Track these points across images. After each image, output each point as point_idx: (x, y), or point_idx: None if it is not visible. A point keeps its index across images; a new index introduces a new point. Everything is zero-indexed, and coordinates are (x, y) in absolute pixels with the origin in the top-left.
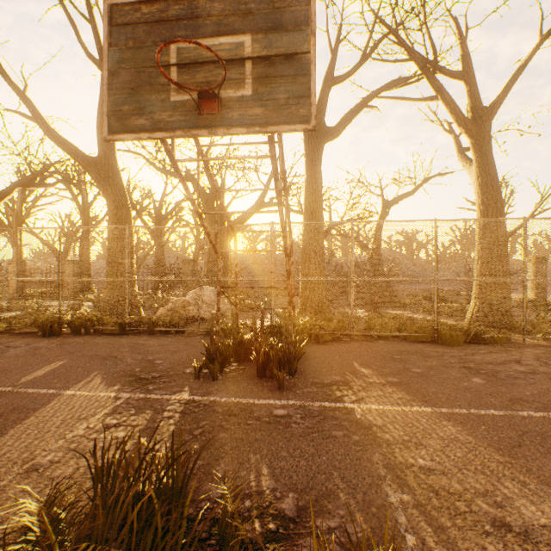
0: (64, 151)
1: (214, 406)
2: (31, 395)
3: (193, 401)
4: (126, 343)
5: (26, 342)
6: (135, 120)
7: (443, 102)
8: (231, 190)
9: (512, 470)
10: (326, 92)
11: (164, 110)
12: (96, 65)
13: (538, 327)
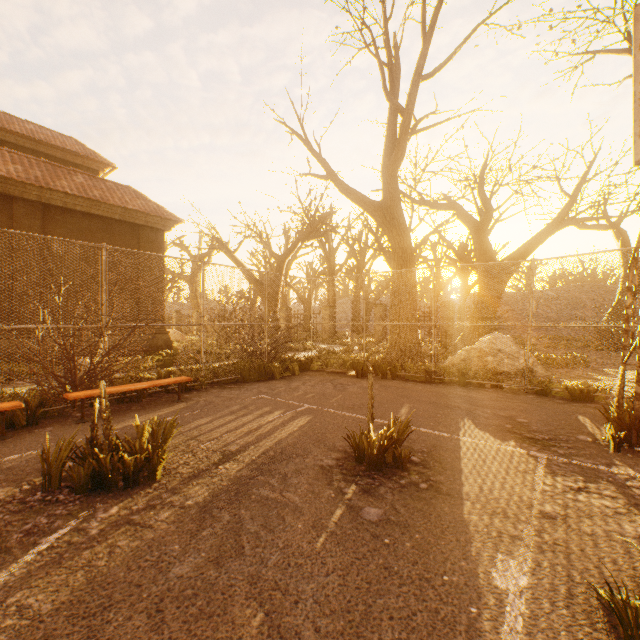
0: (352, 201)
1: None
2: (429, 435)
3: None
4: (447, 393)
5: (348, 381)
6: None
7: None
8: None
9: None
10: None
11: None
12: (393, 107)
13: None
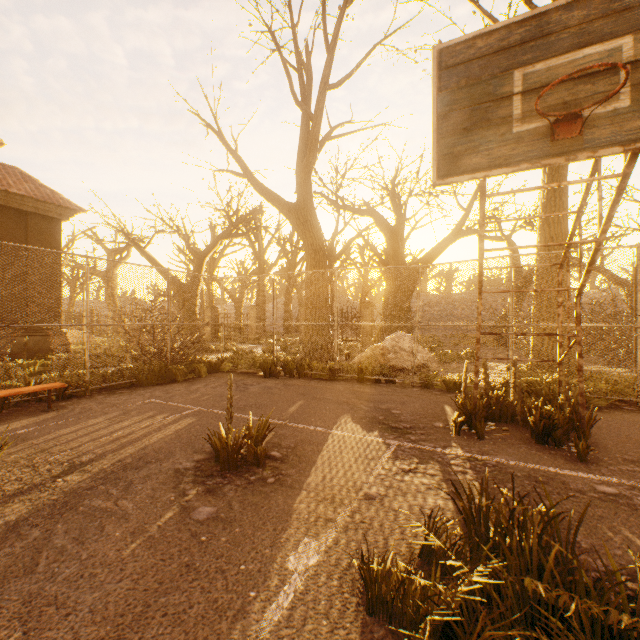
0: (268, 201)
1: (507, 469)
2: (304, 430)
3: (474, 459)
4: (344, 390)
5: (254, 381)
6: (468, 160)
7: None
8: (499, 221)
9: None
10: None
11: (504, 144)
12: (303, 112)
13: None
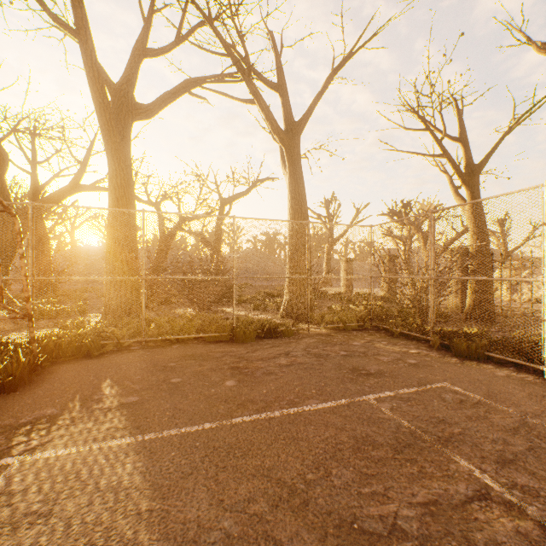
0: None
1: None
2: None
3: None
4: None
5: None
6: None
7: (260, 108)
8: None
9: (142, 525)
10: (136, 62)
11: None
12: None
13: (319, 318)
